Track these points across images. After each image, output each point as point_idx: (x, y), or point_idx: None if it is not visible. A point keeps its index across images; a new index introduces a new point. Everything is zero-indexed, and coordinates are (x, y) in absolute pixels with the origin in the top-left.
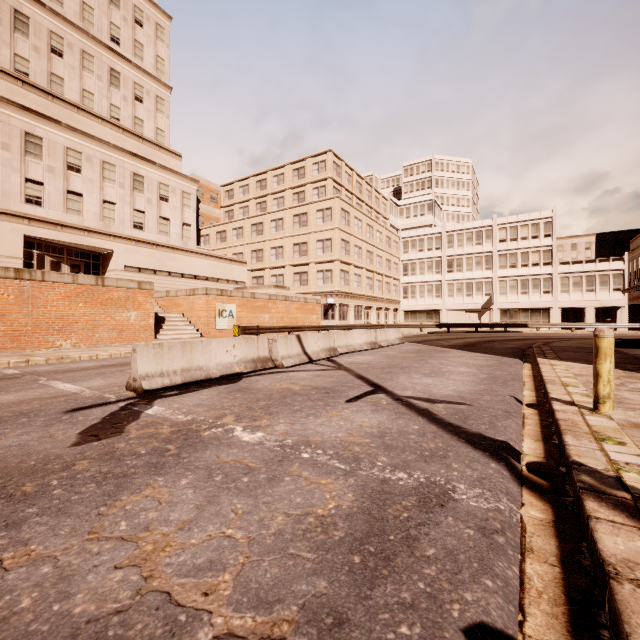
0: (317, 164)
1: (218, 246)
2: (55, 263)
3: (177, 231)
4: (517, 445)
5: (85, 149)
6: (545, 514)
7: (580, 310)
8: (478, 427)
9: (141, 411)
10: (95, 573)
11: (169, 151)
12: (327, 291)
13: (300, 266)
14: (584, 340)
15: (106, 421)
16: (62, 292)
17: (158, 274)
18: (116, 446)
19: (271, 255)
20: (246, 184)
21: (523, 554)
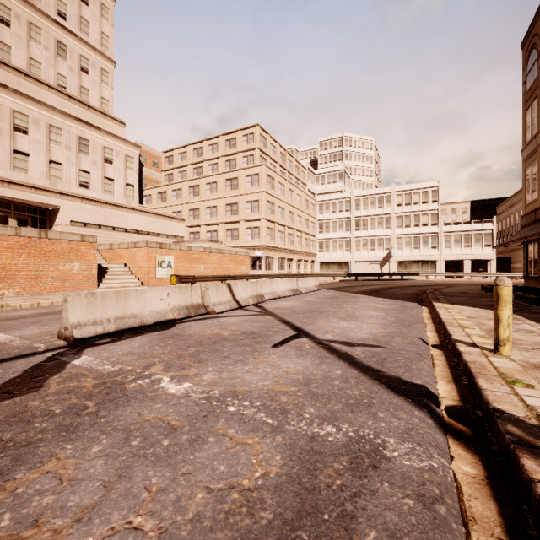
0: (246, 136)
1: (159, 205)
2: (2, 217)
3: (121, 190)
4: (433, 388)
5: (32, 113)
6: (476, 469)
7: (459, 262)
8: (395, 370)
9: (68, 362)
10: None
11: (113, 119)
12: (255, 245)
13: (232, 223)
14: (465, 286)
15: (27, 374)
16: (4, 244)
17: (103, 229)
18: (29, 405)
19: (206, 213)
20: (184, 151)
21: (466, 525)
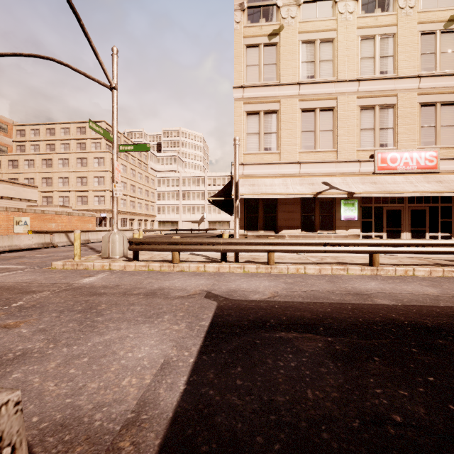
0: None
1: (10, 171)
2: None
3: None
4: None
5: None
6: None
7: None
8: None
9: None
10: (14, 262)
11: None
12: (101, 209)
13: (82, 192)
14: None
15: None
16: None
17: None
18: None
19: (59, 182)
20: (37, 128)
21: None
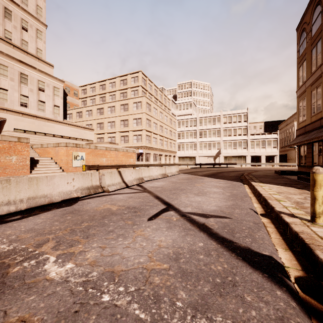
0: (133, 78)
1: (77, 120)
2: None
3: (50, 109)
4: (277, 257)
5: None
6: None
7: (259, 157)
8: (244, 241)
9: None
10: None
11: (45, 62)
12: (139, 146)
13: (124, 132)
14: (265, 171)
15: None
16: None
17: (37, 134)
18: None
19: (108, 126)
20: (94, 86)
21: None
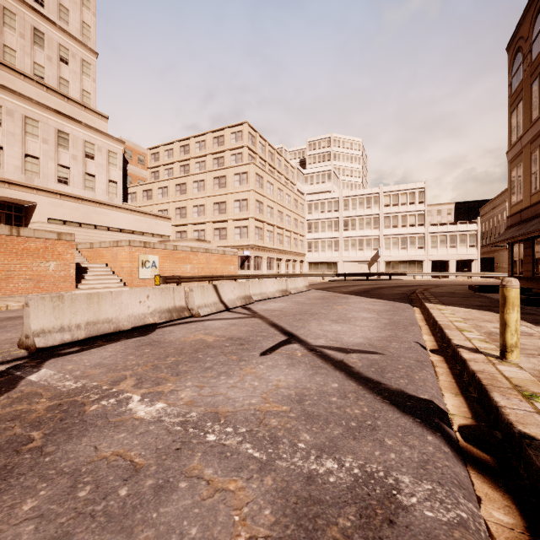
0: (235, 133)
1: (144, 203)
2: None
3: (103, 187)
4: (441, 403)
5: (5, 103)
6: (511, 516)
7: (445, 262)
8: (397, 382)
9: (22, 377)
10: None
11: (95, 112)
12: (243, 245)
13: (220, 222)
14: (453, 286)
15: None
16: None
17: (84, 227)
18: None
19: (193, 212)
20: (171, 148)
21: None
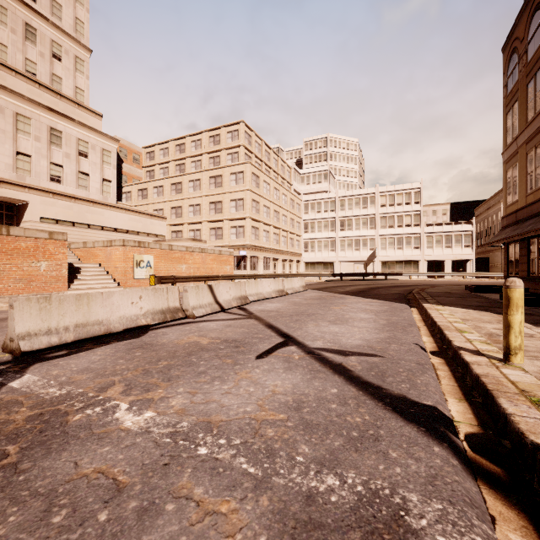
0: (231, 133)
1: (139, 202)
2: None
3: (97, 186)
4: (445, 409)
5: None
6: (529, 538)
7: (440, 262)
8: (399, 387)
9: (4, 383)
10: None
11: (89, 110)
12: (240, 245)
13: (216, 222)
14: (449, 286)
15: None
16: None
17: (77, 226)
18: None
19: (189, 212)
20: (166, 147)
21: None
